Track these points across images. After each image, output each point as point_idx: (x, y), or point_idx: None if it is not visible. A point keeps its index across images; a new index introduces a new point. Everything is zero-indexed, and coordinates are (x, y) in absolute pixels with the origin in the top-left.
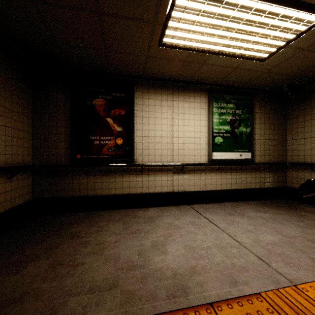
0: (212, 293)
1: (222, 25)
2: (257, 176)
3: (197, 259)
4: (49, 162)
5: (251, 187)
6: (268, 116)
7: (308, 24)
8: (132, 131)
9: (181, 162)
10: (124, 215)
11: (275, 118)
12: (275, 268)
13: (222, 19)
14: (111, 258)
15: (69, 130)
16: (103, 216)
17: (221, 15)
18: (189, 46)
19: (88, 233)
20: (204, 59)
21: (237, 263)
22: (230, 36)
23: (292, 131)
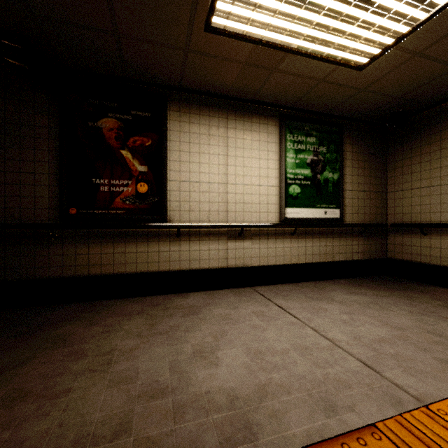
0: (298, 430)
1: None
2: (347, 244)
3: (269, 370)
4: (21, 220)
5: (339, 259)
6: (363, 157)
7: (430, 9)
8: (163, 173)
9: (240, 222)
10: (150, 306)
11: (372, 160)
12: (391, 379)
13: None
14: (122, 378)
15: (56, 168)
16: (115, 307)
17: None
18: (254, 35)
19: (86, 336)
20: (274, 61)
21: (332, 374)
22: (316, 20)
23: (394, 179)
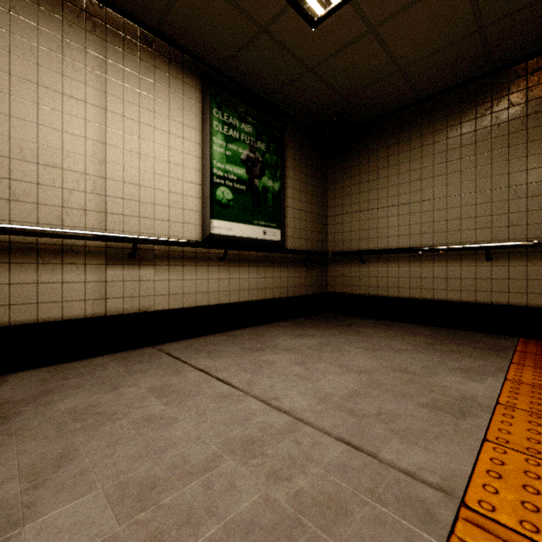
0: None
1: None
2: (289, 276)
3: (171, 539)
4: None
5: (281, 295)
6: (305, 169)
7: None
8: None
9: (133, 233)
10: None
11: (314, 176)
12: (394, 461)
13: None
14: None
15: None
16: None
17: None
18: None
19: None
20: None
21: (308, 490)
22: None
23: (334, 201)
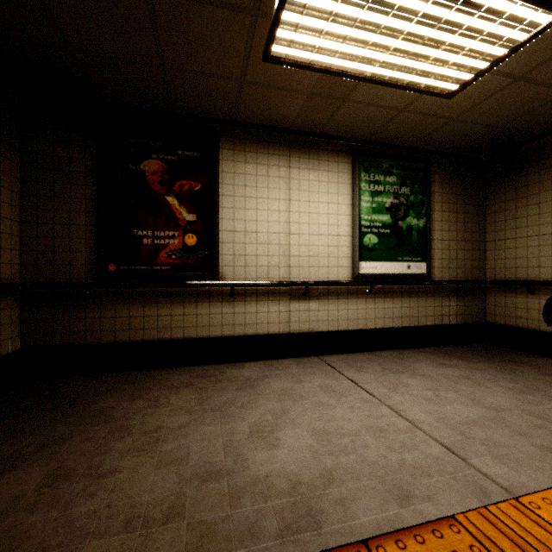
0: (367, 519)
1: (381, 24)
2: (436, 305)
3: (336, 454)
4: (55, 278)
5: (426, 323)
6: (455, 199)
7: (531, 29)
8: (215, 222)
9: (305, 278)
10: (200, 377)
11: (467, 203)
12: (478, 467)
13: (381, 12)
14: (171, 459)
15: (93, 218)
16: (160, 379)
17: (378, 3)
18: (320, 63)
19: (129, 412)
20: (345, 90)
21: (409, 460)
22: (393, 46)
23: (495, 225)
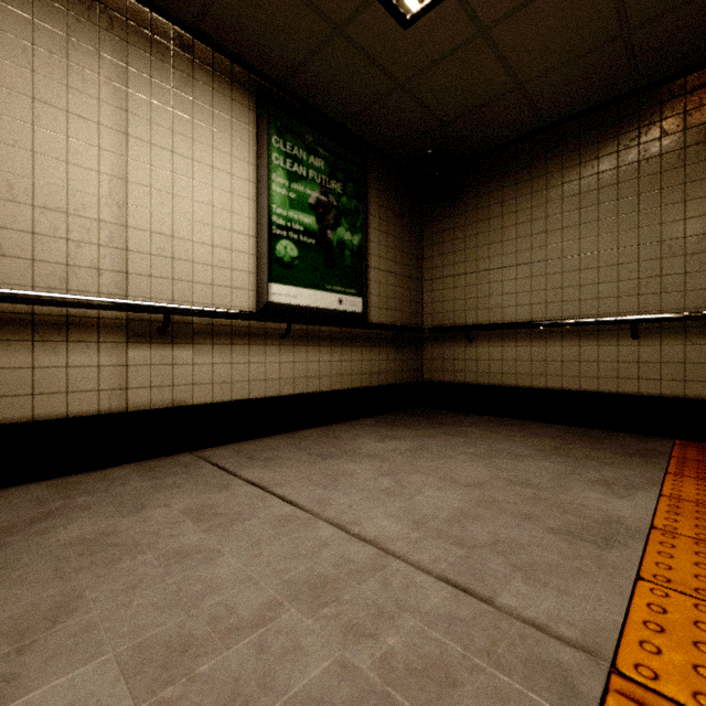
0: None
1: None
2: (373, 358)
3: None
4: None
5: (362, 384)
6: (393, 218)
7: None
8: None
9: (164, 301)
10: None
11: (406, 227)
12: (518, 609)
13: None
14: None
15: None
16: None
17: None
18: None
19: None
20: None
21: (401, 651)
22: None
23: (432, 260)
